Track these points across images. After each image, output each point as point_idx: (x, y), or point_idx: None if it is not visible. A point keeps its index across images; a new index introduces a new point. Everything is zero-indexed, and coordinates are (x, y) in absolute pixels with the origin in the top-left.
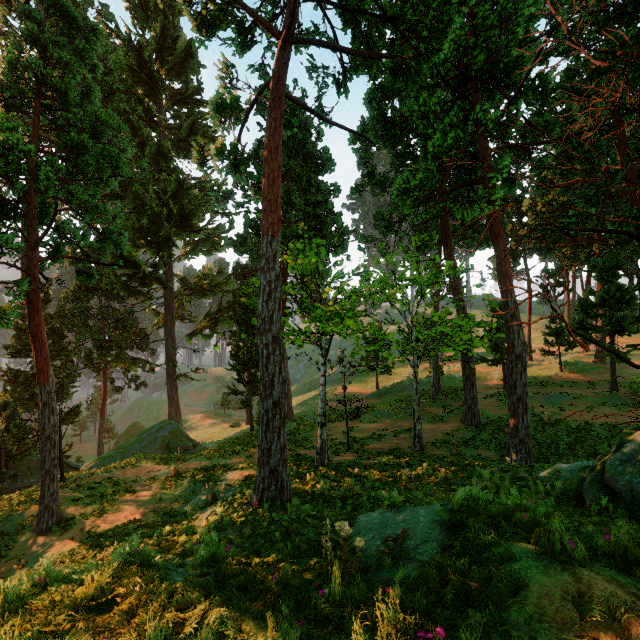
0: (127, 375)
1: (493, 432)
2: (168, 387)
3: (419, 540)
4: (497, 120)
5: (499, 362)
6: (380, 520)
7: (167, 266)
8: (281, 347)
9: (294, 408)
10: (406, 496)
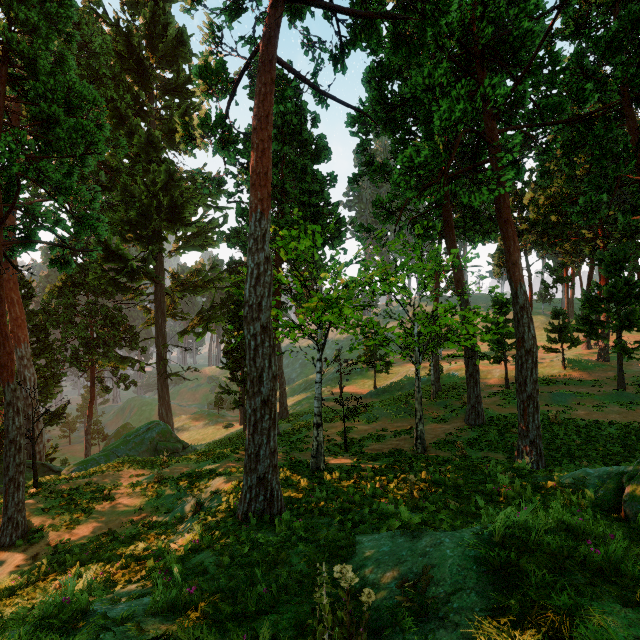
0: (116, 374)
1: (499, 432)
2: (159, 387)
3: (450, 587)
4: (507, 95)
5: (501, 360)
6: (390, 548)
7: (158, 261)
8: (271, 338)
9: (289, 408)
10: (413, 506)
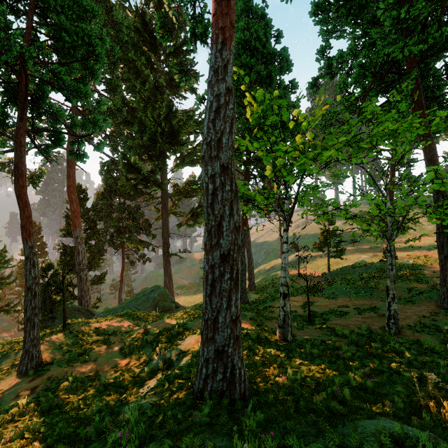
0: (137, 253)
1: None
2: (164, 262)
3: None
4: None
5: None
6: None
7: (163, 174)
8: (233, 182)
9: (256, 283)
10: (446, 426)
